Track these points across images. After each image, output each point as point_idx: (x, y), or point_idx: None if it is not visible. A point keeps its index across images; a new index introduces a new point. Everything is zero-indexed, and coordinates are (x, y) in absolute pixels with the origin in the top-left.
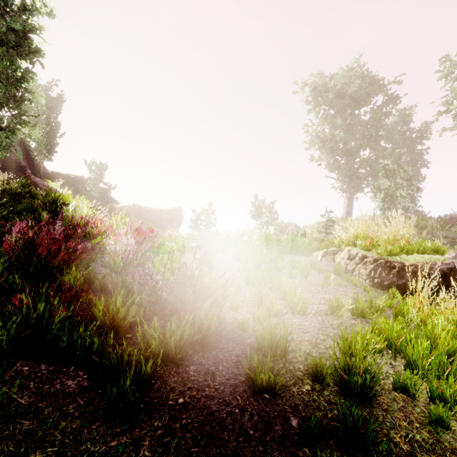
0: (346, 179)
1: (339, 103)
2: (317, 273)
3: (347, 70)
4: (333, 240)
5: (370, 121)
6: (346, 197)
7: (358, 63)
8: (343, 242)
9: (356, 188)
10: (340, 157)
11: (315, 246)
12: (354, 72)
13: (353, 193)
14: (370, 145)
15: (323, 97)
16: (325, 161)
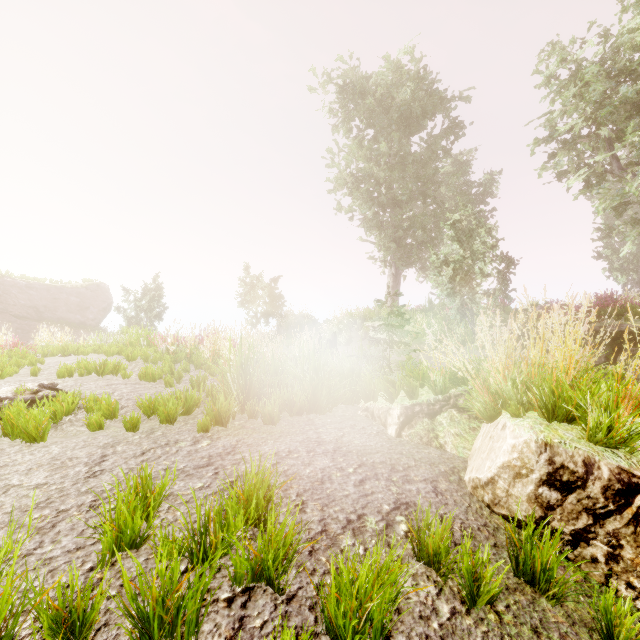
0: (392, 245)
1: (383, 116)
2: (455, 593)
3: (396, 60)
4: (425, 370)
5: (426, 154)
6: (391, 274)
7: (411, 54)
8: (454, 378)
9: (406, 260)
10: (383, 209)
11: (378, 389)
12: (405, 70)
13: (402, 267)
14: (423, 195)
15: (358, 103)
16: (361, 212)
